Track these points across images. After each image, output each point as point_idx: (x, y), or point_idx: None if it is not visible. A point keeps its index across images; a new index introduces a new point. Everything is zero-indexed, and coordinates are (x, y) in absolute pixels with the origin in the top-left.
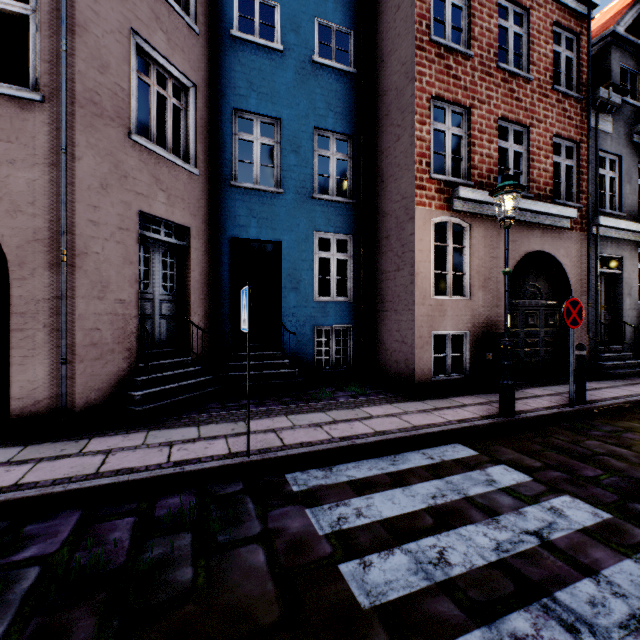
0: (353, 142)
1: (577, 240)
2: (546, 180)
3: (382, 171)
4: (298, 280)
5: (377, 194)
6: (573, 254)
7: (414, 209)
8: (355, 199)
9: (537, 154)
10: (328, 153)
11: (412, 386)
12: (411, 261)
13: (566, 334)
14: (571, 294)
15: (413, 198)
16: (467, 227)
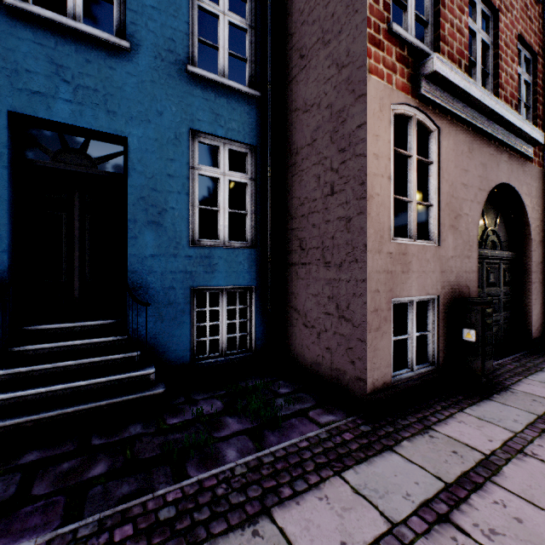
0: (256, 2)
1: (536, 176)
2: (512, 90)
3: (302, 40)
4: (160, 209)
5: (293, 80)
6: (533, 193)
7: (366, 78)
8: (259, 91)
9: (504, 52)
10: (216, 8)
11: (362, 399)
12: (360, 173)
13: (523, 294)
14: (531, 243)
15: (364, 59)
16: (435, 132)
